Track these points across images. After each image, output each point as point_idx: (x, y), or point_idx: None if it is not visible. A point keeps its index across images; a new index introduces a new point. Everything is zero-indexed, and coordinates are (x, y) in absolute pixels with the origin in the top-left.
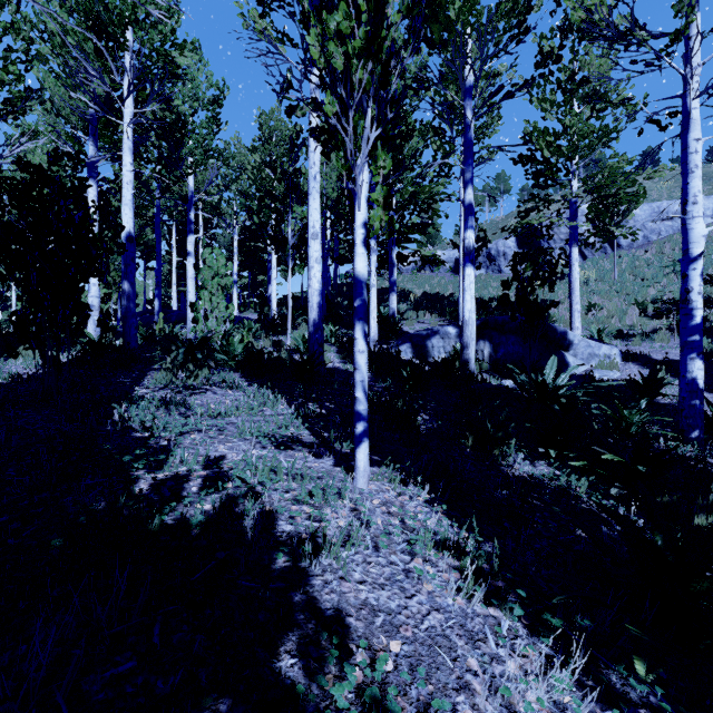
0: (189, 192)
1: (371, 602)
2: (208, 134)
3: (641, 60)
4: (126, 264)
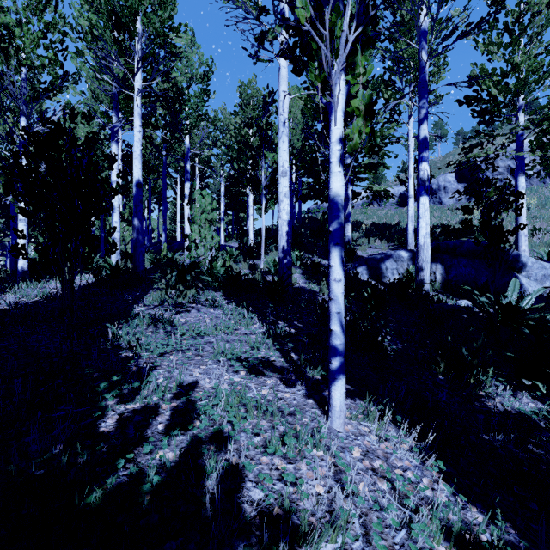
0: (186, 148)
1: None
2: (200, 101)
3: None
4: (136, 205)
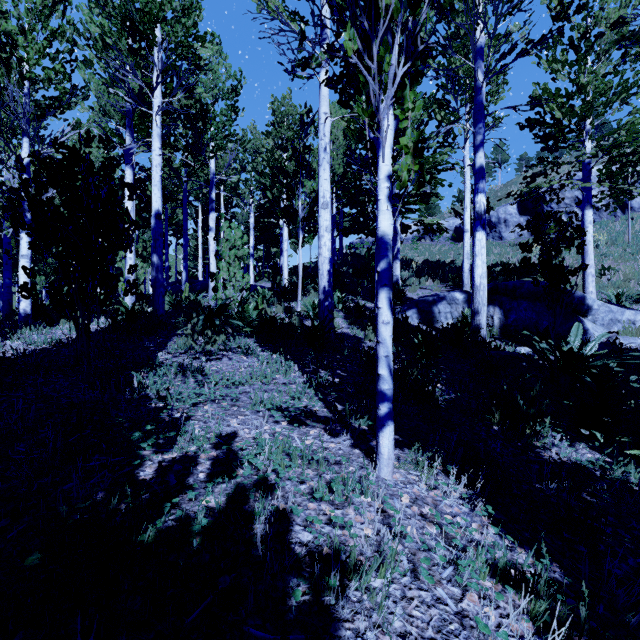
0: (211, 174)
1: None
2: (227, 120)
3: None
4: (155, 239)
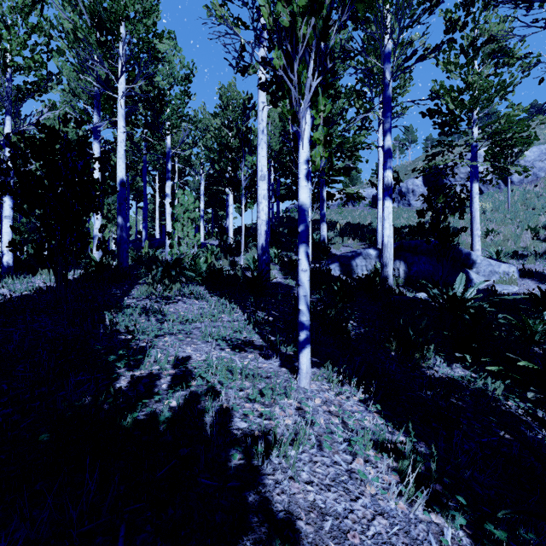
0: (167, 148)
1: (319, 504)
2: (181, 103)
3: (541, 19)
4: (120, 203)
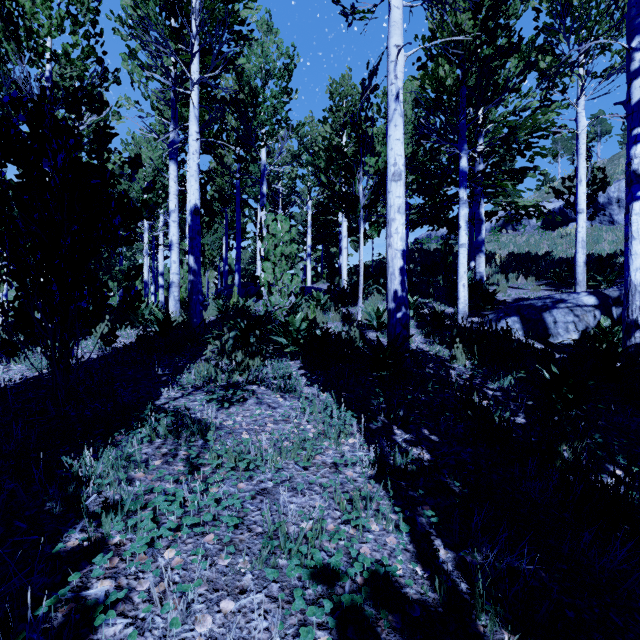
0: (262, 165)
1: None
2: (278, 102)
3: None
4: (192, 238)
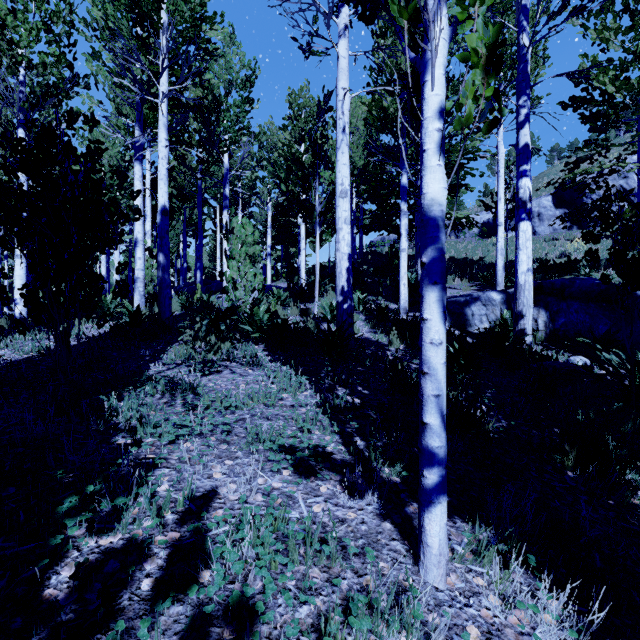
0: (225, 169)
1: None
2: (241, 111)
3: None
4: (161, 237)
